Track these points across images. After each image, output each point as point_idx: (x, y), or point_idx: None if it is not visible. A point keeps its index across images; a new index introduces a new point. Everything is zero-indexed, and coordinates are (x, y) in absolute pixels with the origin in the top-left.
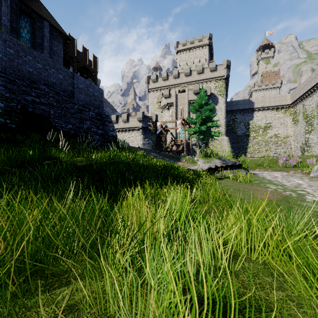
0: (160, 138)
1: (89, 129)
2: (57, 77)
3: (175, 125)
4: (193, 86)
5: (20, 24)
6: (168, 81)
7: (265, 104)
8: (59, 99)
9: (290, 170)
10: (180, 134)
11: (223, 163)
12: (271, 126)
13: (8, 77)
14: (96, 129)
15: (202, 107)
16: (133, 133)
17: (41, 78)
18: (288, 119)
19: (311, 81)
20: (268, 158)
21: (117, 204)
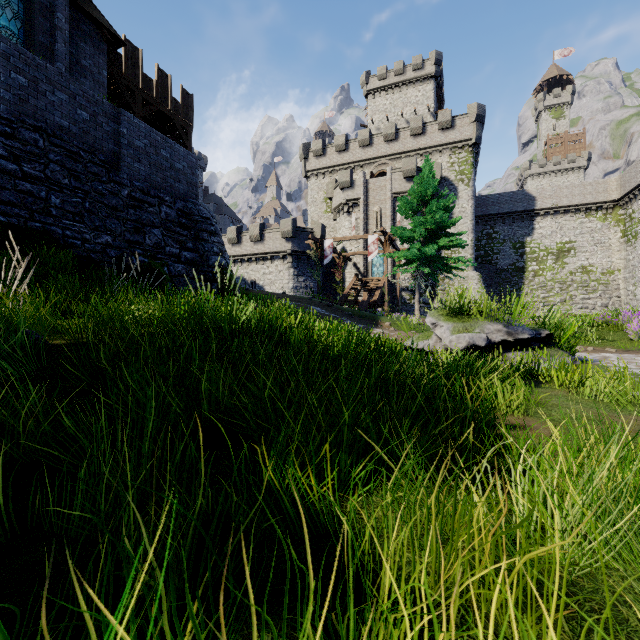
0: (330, 275)
1: (159, 248)
2: (73, 115)
3: (363, 248)
4: (402, 161)
5: None
6: (347, 154)
7: (559, 200)
8: (77, 169)
9: None
10: (373, 266)
11: (507, 332)
12: (573, 250)
13: None
14: (177, 249)
15: (426, 204)
16: (274, 265)
17: (26, 113)
18: (613, 234)
19: None
20: (593, 318)
21: None
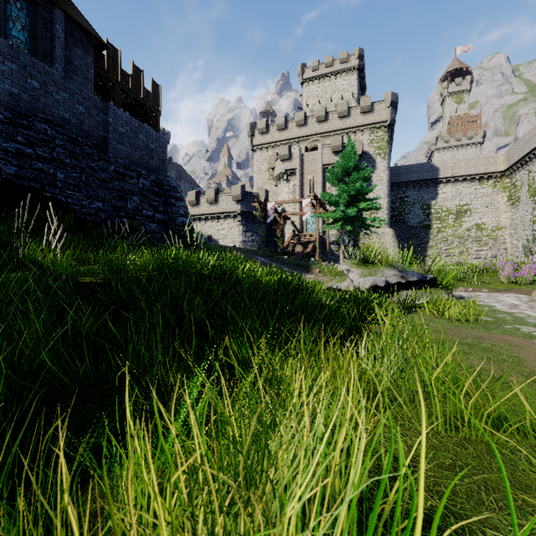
0: (273, 231)
1: (137, 211)
2: (72, 109)
3: (299, 209)
4: (331, 139)
5: (8, 12)
6: (287, 132)
7: (458, 170)
8: (76, 151)
9: (528, 290)
10: (308, 224)
11: (401, 276)
12: (469, 211)
13: None
14: (151, 211)
15: (349, 174)
16: (226, 222)
17: (38, 109)
18: (501, 198)
19: None
20: (476, 266)
21: None
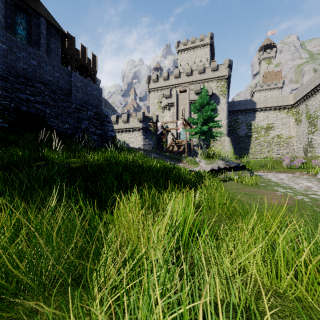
0: (160, 139)
1: (87, 129)
2: (53, 75)
3: (176, 126)
4: (194, 86)
5: (16, 20)
6: (168, 81)
7: (267, 104)
8: (55, 97)
9: (296, 172)
10: (181, 135)
11: (226, 164)
12: (273, 127)
13: (0, 74)
14: (94, 129)
15: (203, 107)
16: (134, 133)
17: (36, 76)
18: (291, 120)
19: (315, 81)
20: (272, 159)
21: (105, 218)
